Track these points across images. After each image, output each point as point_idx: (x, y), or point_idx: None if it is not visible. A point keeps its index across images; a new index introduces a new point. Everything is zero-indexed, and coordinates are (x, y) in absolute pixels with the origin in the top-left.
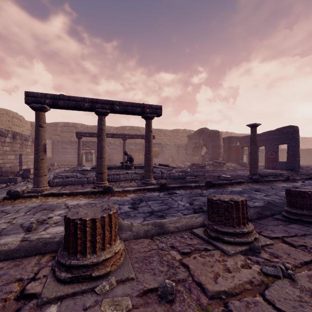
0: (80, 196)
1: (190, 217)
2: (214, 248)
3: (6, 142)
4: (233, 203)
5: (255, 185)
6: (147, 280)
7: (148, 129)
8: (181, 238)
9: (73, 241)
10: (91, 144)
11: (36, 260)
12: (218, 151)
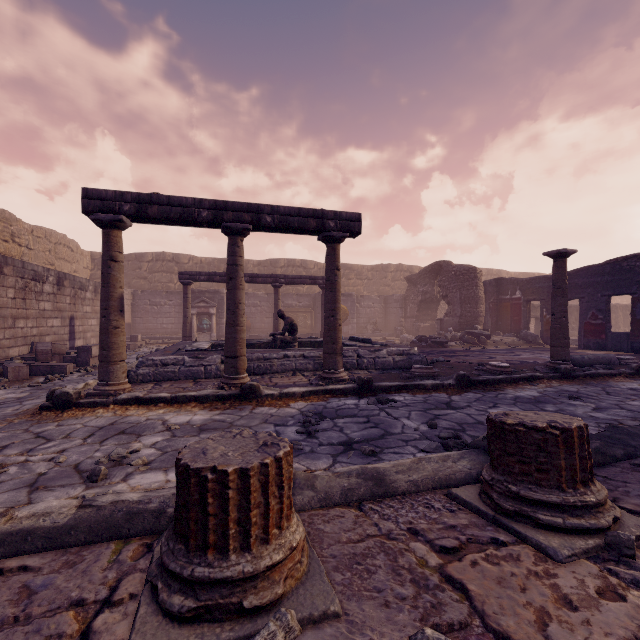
0: (193, 405)
1: (440, 458)
2: (514, 540)
3: (45, 293)
4: (559, 432)
5: (567, 386)
6: (373, 621)
7: (332, 264)
8: (428, 508)
9: (198, 520)
10: (209, 296)
11: (112, 553)
12: (473, 311)
